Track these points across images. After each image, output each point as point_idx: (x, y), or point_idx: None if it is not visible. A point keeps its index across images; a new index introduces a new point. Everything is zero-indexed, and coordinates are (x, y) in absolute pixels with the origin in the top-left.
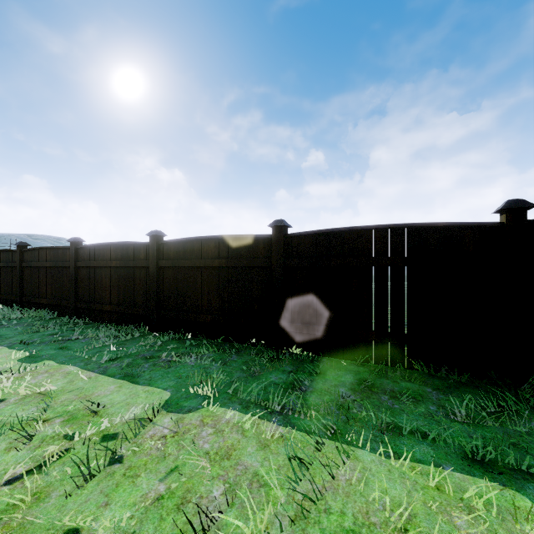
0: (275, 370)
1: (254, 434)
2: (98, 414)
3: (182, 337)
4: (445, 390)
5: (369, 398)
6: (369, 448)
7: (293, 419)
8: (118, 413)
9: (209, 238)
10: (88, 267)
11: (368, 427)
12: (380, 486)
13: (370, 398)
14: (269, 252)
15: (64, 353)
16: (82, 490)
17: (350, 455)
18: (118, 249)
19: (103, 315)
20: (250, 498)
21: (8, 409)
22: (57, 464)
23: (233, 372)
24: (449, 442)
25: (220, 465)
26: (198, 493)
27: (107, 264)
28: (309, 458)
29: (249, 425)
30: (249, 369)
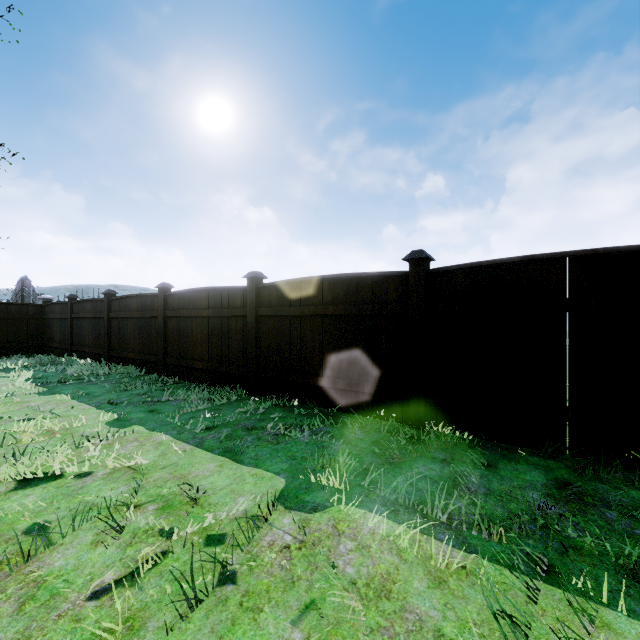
0: (420, 456)
1: (417, 558)
2: (198, 502)
3: (287, 404)
4: None
5: (584, 513)
6: (624, 609)
7: (471, 538)
8: (222, 504)
9: (320, 278)
10: (178, 317)
11: (606, 567)
12: None
13: (587, 513)
14: (404, 294)
15: (154, 417)
16: (186, 622)
17: (594, 619)
18: (211, 295)
19: (194, 374)
20: None
21: (96, 485)
22: (152, 574)
23: (362, 455)
24: None
25: (378, 607)
26: None
27: (198, 313)
28: (523, 616)
29: (406, 541)
30: (384, 452)
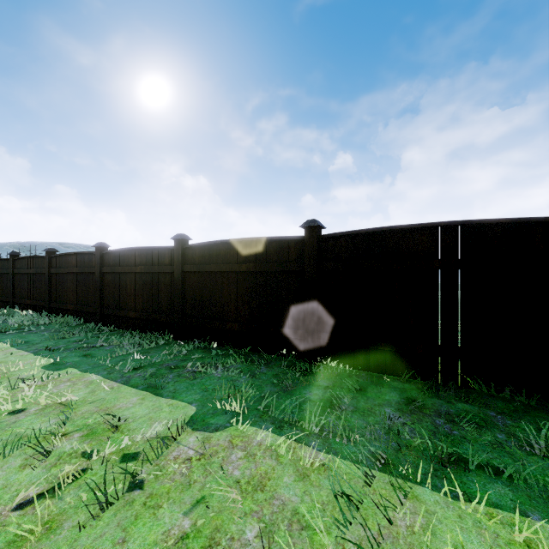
0: (309, 384)
1: (291, 460)
2: (119, 429)
3: (207, 346)
4: (512, 415)
5: (421, 421)
6: (430, 485)
7: (334, 443)
8: (139, 429)
9: (235, 241)
10: (113, 273)
11: (425, 458)
12: (450, 537)
13: (423, 421)
14: (301, 255)
15: (88, 360)
16: (97, 521)
17: (408, 494)
18: (143, 253)
19: (128, 322)
20: (292, 547)
21: (28, 420)
22: (72, 487)
23: (263, 386)
24: (530, 482)
25: (253, 497)
26: (229, 533)
27: (131, 269)
28: (358, 495)
29: (284, 449)
30: (281, 382)
